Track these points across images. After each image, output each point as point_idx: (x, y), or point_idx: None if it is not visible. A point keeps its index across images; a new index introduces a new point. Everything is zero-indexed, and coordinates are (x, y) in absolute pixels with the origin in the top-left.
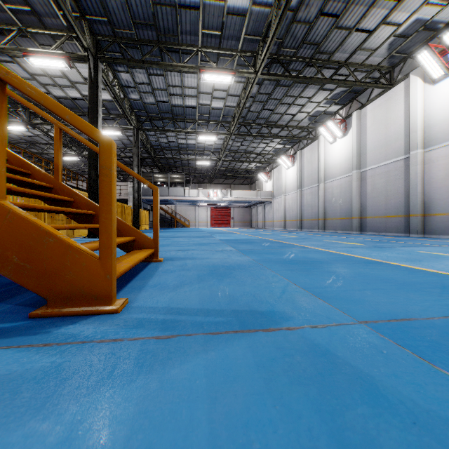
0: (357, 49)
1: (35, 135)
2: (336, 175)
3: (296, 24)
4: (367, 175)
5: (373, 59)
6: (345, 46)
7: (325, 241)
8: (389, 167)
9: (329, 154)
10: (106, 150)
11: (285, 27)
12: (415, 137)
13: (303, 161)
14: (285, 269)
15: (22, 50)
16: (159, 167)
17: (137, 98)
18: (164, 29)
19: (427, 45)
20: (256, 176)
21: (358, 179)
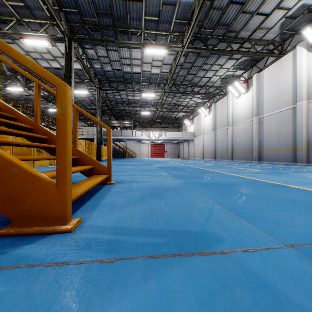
0: (257, 28)
1: (30, 94)
2: (240, 121)
3: (212, 11)
4: (264, 120)
5: (269, 35)
6: (248, 26)
7: (234, 168)
8: (281, 114)
9: (235, 105)
10: (62, 93)
11: (205, 13)
12: (301, 92)
13: (216, 110)
14: (208, 190)
15: (19, 34)
16: (115, 116)
17: (99, 67)
18: (117, 16)
19: (310, 24)
20: (182, 122)
21: (257, 123)
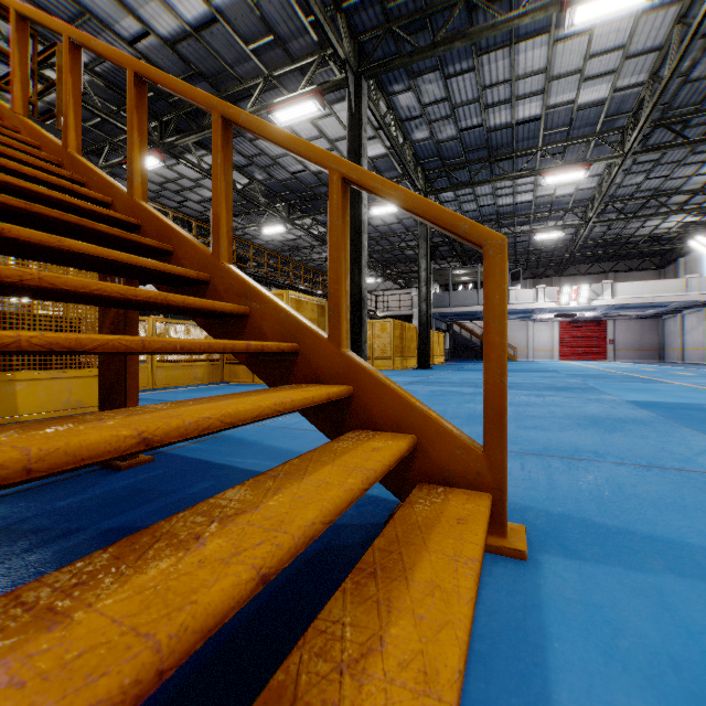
0: None
1: (297, 237)
2: None
3: None
4: None
5: None
6: None
7: None
8: None
9: None
10: None
11: None
12: None
13: None
14: None
15: (268, 107)
16: (461, 257)
17: (424, 137)
18: None
19: None
20: (680, 246)
21: None
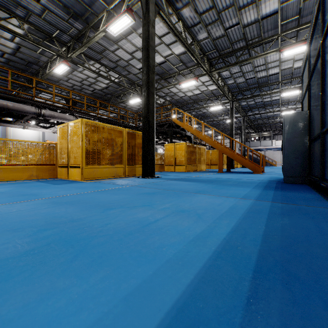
0: None
1: None
2: None
3: None
4: None
5: None
6: None
7: None
8: None
9: None
10: (261, 155)
11: None
12: None
13: None
14: None
15: (208, 106)
16: (253, 129)
17: (245, 104)
18: (261, 82)
19: None
20: None
21: None
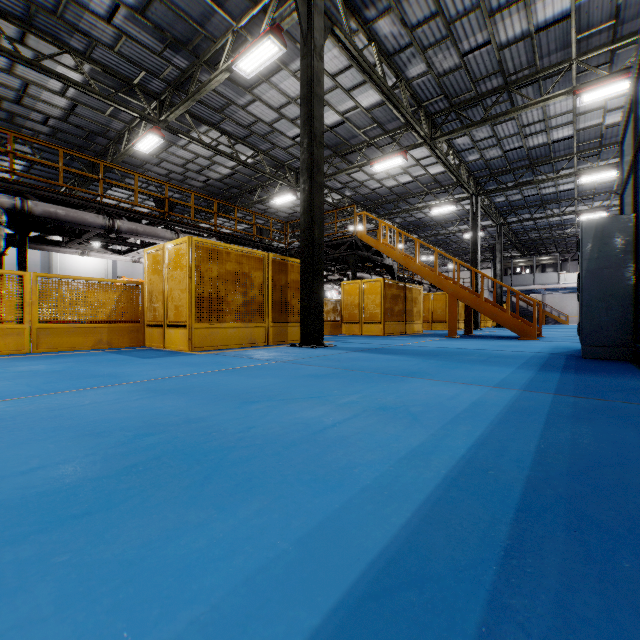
0: None
1: None
2: None
3: None
4: None
5: None
6: None
7: None
8: None
9: None
10: (534, 303)
11: None
12: None
13: None
14: None
15: (427, 206)
16: (520, 250)
17: (502, 200)
18: (536, 156)
19: None
20: None
21: None
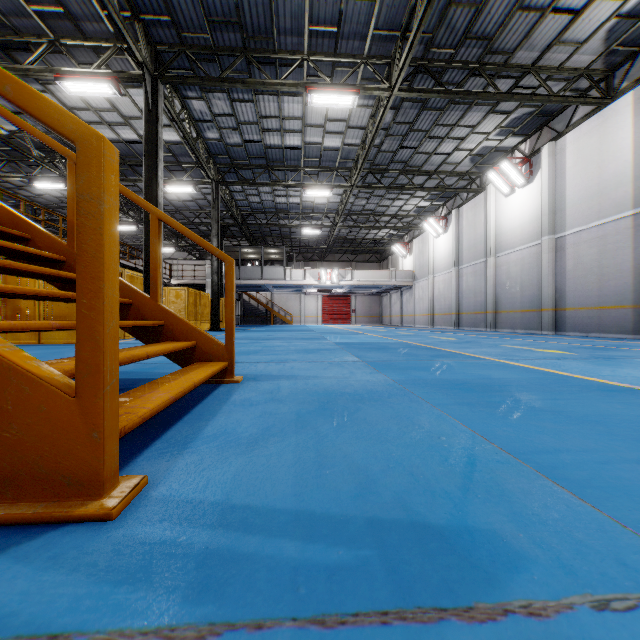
0: (553, 43)
1: None
2: (514, 245)
3: (455, 8)
4: (566, 243)
5: (579, 58)
6: (533, 40)
7: (504, 347)
8: (605, 229)
9: (503, 213)
10: (90, 159)
11: (438, 14)
12: None
13: (461, 224)
14: (455, 401)
15: (54, 72)
16: (249, 238)
17: (216, 137)
18: (253, 28)
19: None
20: (389, 249)
21: (552, 249)
